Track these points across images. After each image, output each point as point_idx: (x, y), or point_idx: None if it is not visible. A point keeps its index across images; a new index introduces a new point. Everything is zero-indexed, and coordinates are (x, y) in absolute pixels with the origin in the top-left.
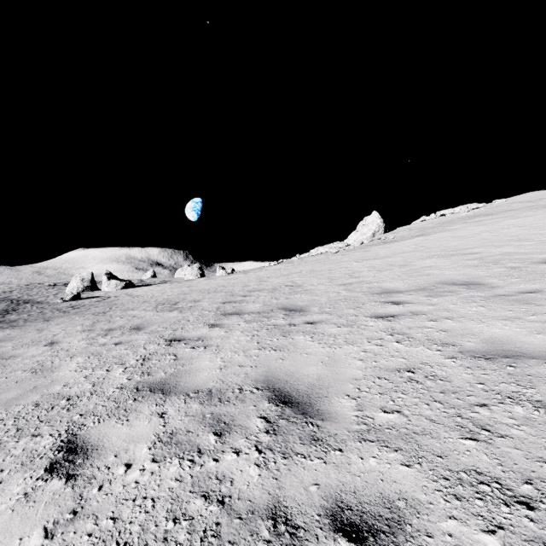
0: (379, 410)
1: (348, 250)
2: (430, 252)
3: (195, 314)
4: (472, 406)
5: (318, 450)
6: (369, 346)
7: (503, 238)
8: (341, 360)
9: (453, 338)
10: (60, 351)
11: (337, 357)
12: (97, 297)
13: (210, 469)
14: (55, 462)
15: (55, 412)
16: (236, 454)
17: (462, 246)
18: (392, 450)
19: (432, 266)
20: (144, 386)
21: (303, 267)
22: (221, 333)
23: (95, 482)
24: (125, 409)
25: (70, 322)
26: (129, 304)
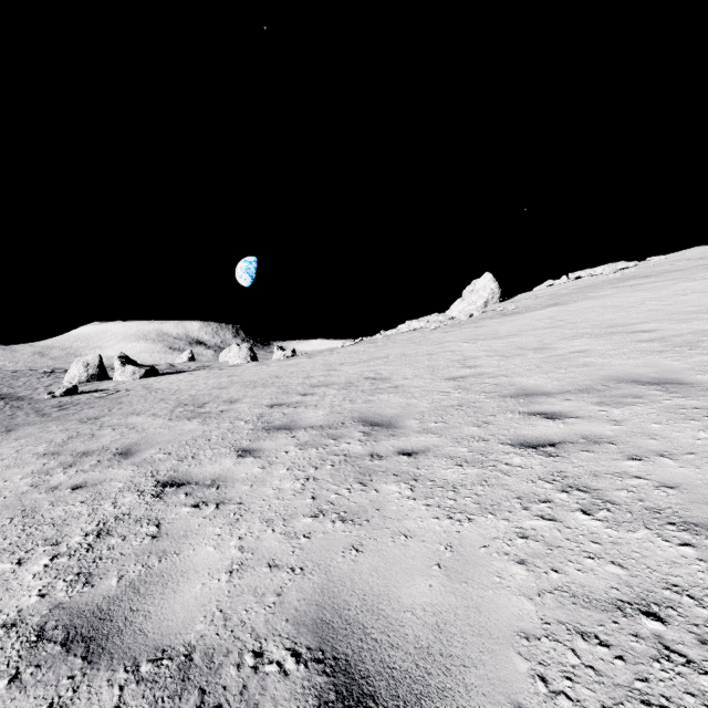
0: None
1: (452, 325)
2: (575, 328)
3: (224, 426)
4: None
5: None
6: (530, 521)
7: (684, 308)
8: (479, 560)
9: (702, 508)
10: None
11: (469, 551)
12: (102, 390)
13: None
14: None
15: None
16: None
17: (624, 321)
18: None
19: (587, 351)
20: (60, 621)
21: (390, 349)
22: (253, 472)
23: None
24: None
25: (37, 436)
26: (138, 404)
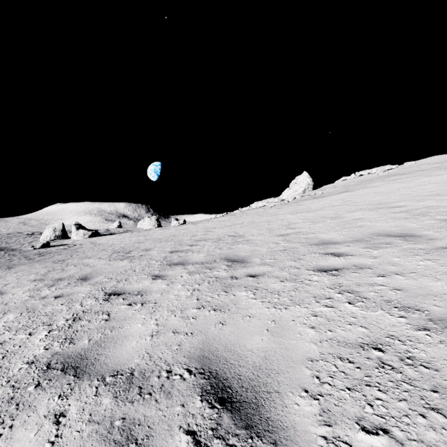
0: (355, 426)
1: (283, 204)
2: (357, 205)
3: (143, 263)
4: None
5: None
6: (319, 308)
7: (422, 193)
8: (290, 327)
9: (413, 299)
10: None
11: (284, 323)
12: (65, 245)
13: None
14: None
15: None
16: None
17: (386, 201)
18: None
19: (363, 218)
20: (58, 360)
21: (244, 219)
22: (162, 287)
23: None
24: (18, 404)
25: (28, 270)
26: (88, 252)
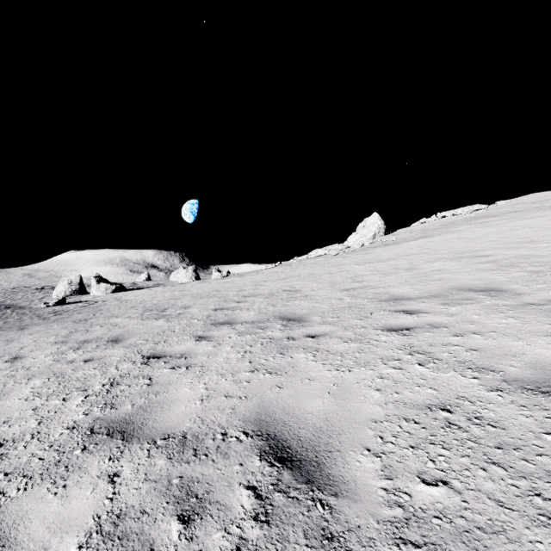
0: (416, 479)
1: (348, 252)
2: (437, 254)
3: (183, 323)
4: (550, 475)
5: None
6: (386, 370)
7: (514, 240)
8: (353, 390)
9: (489, 360)
10: (19, 369)
11: (347, 386)
12: (84, 301)
13: None
14: None
15: None
16: None
17: (471, 249)
18: None
19: (442, 270)
20: (102, 425)
21: (301, 270)
22: (208, 349)
23: None
24: (67, 466)
25: (45, 332)
26: (115, 310)
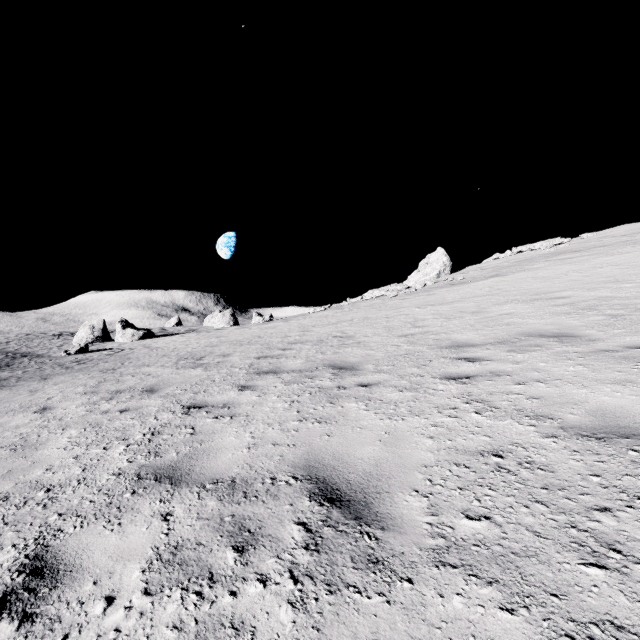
0: (460, 515)
1: (408, 293)
2: (508, 295)
3: (223, 372)
4: (589, 511)
5: (378, 579)
6: (441, 418)
7: (597, 279)
8: (405, 437)
9: (549, 408)
10: (51, 420)
11: (399, 434)
12: (109, 349)
13: (223, 609)
14: (11, 592)
15: (27, 509)
16: (262, 583)
17: (547, 289)
18: (485, 583)
19: (512, 313)
20: (148, 471)
21: (354, 314)
22: (252, 398)
23: (60, 628)
24: (119, 507)
25: (71, 382)
26: (145, 359)
